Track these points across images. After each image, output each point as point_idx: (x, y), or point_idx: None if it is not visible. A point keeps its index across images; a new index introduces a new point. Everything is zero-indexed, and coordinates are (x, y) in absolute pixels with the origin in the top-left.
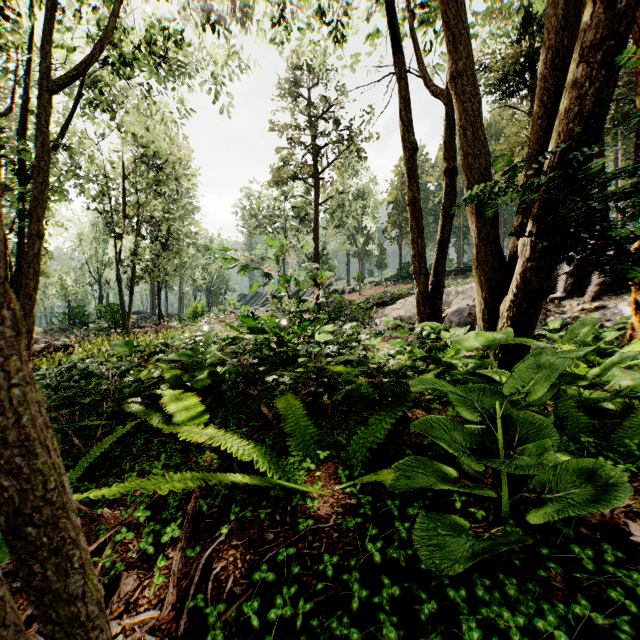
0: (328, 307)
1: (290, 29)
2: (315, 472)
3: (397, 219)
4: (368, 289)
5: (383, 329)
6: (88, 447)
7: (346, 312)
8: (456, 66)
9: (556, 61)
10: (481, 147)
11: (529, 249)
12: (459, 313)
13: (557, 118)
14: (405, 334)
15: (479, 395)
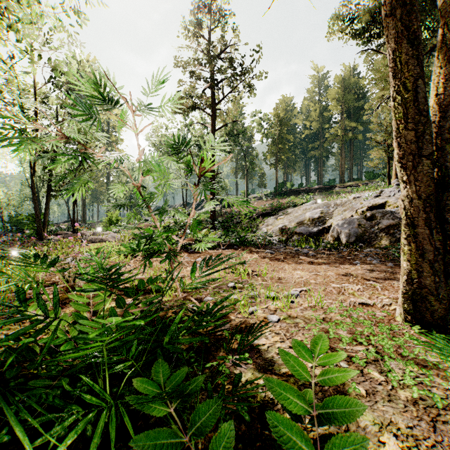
0: (222, 216)
1: None
2: None
3: (274, 149)
4: (252, 202)
5: (272, 238)
6: None
7: (236, 221)
8: None
9: None
10: None
11: None
12: (348, 224)
13: None
14: None
15: None
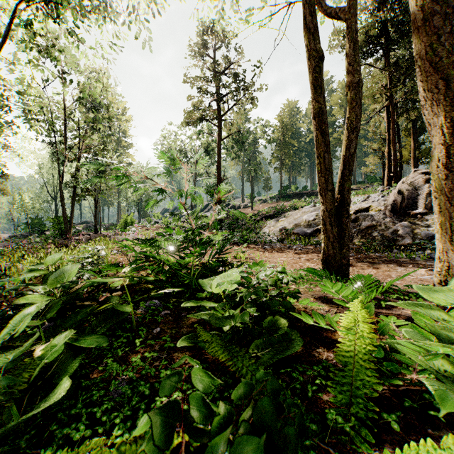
0: (228, 219)
1: None
2: None
3: (279, 153)
4: (257, 205)
5: (272, 237)
6: None
7: (242, 223)
8: None
9: None
10: (453, 2)
11: None
12: None
13: None
14: None
15: None
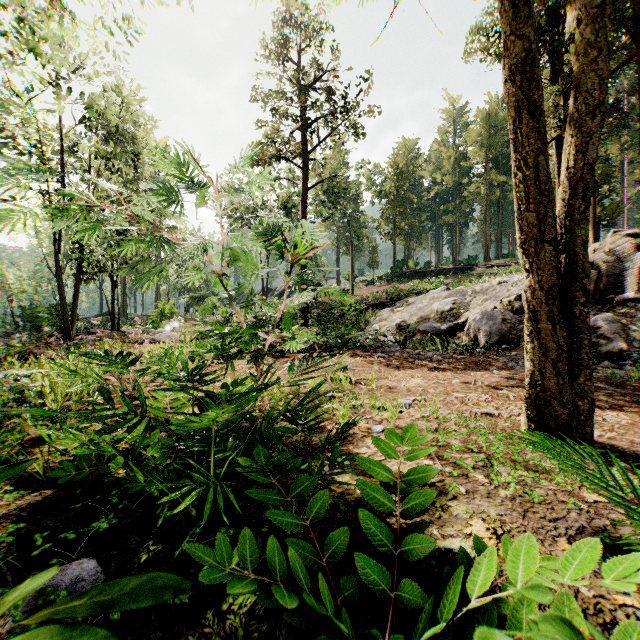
0: (317, 308)
1: None
2: None
3: (391, 213)
4: (360, 289)
5: (387, 338)
6: None
7: (338, 314)
8: None
9: None
10: None
11: None
12: (488, 318)
13: None
14: None
15: None
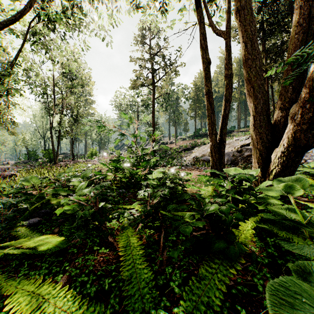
0: (159, 151)
1: (139, 3)
2: None
3: (194, 107)
4: (179, 142)
5: (188, 163)
6: None
7: (168, 153)
8: (240, 3)
9: None
10: (257, 54)
11: (299, 117)
12: (227, 155)
13: None
14: (220, 180)
15: None
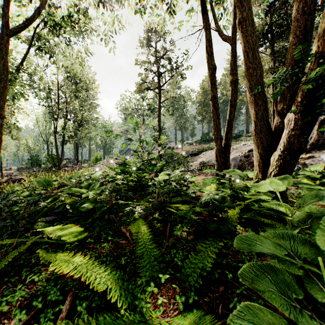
0: (165, 156)
1: (145, 7)
2: (157, 293)
3: (201, 111)
4: (186, 147)
5: (194, 168)
6: (9, 252)
7: (175, 159)
8: (242, 15)
9: (305, 9)
10: (257, 63)
11: (293, 123)
12: (235, 159)
13: (316, 37)
14: (218, 179)
15: (300, 243)
